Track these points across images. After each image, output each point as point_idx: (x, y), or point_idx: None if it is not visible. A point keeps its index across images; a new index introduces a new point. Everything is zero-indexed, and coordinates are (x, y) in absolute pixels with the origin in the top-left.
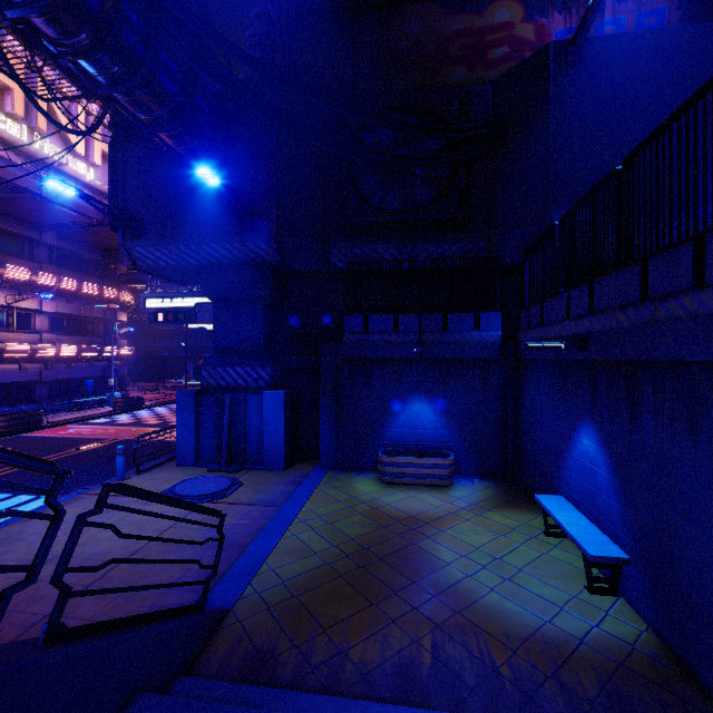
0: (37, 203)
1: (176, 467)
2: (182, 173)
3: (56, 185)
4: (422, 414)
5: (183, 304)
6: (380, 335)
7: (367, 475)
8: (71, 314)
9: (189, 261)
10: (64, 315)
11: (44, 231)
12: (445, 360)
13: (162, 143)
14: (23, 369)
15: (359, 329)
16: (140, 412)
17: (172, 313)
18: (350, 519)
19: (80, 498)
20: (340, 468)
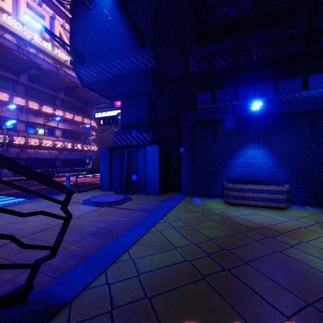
0: (53, 75)
1: (99, 191)
2: (102, 22)
3: (29, 19)
4: (257, 157)
5: (111, 114)
6: (223, 103)
7: (214, 199)
8: (71, 130)
9: (107, 75)
10: (68, 130)
11: (58, 91)
12: (276, 115)
13: (89, 0)
14: (50, 152)
15: (208, 100)
16: (98, 174)
17: (106, 119)
18: (206, 224)
19: (41, 200)
20: (194, 195)
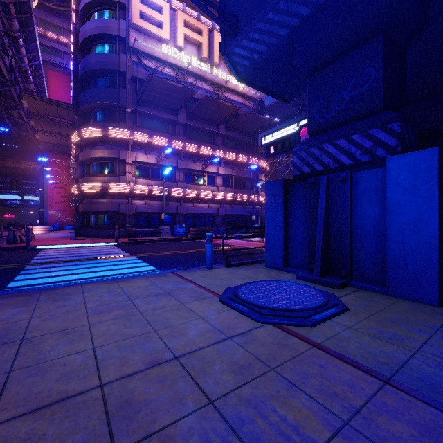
0: (210, 102)
1: (264, 267)
2: None
3: None
4: None
5: (288, 132)
6: None
7: None
8: (233, 176)
9: (280, 33)
10: (230, 177)
11: (218, 125)
12: None
13: None
14: (210, 206)
15: None
16: None
17: (280, 143)
18: None
19: (164, 275)
20: None
